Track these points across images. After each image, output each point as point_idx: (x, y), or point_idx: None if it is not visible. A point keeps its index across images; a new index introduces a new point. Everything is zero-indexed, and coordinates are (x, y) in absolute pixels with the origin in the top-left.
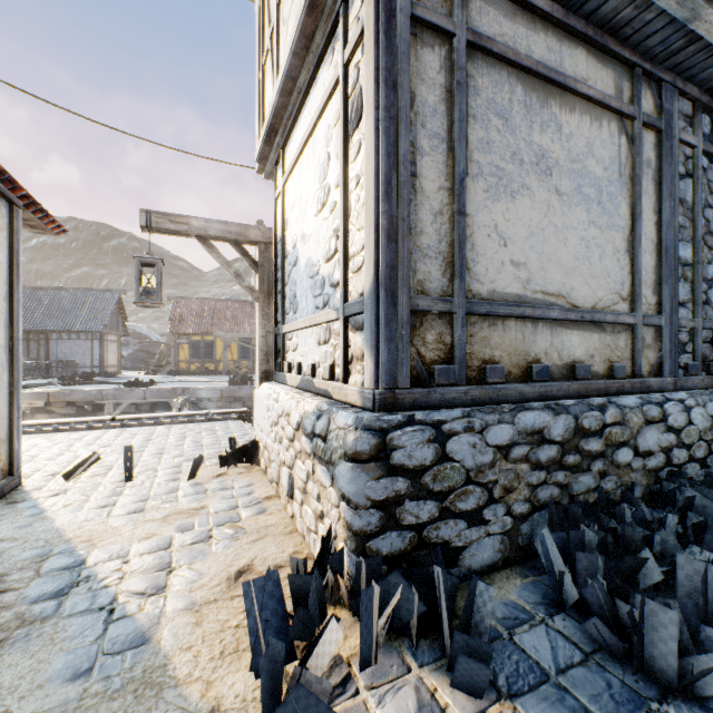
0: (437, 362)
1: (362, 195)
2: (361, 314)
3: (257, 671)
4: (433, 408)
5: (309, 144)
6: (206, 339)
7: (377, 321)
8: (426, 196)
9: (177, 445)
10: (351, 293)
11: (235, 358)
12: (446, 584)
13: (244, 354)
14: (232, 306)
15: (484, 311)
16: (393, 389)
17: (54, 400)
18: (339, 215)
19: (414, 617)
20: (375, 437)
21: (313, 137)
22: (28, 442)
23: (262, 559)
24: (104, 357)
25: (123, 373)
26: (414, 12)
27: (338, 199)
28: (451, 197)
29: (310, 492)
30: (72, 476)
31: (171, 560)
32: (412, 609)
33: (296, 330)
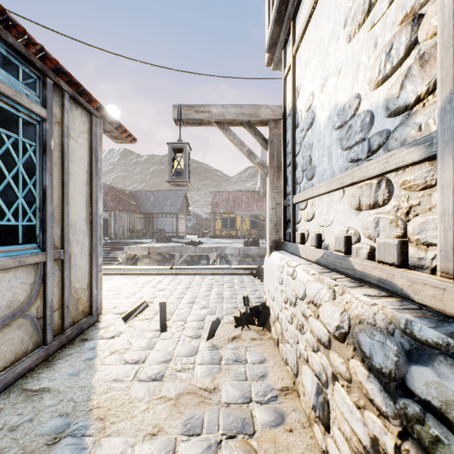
0: None
1: None
2: None
3: None
4: None
5: None
6: (230, 216)
7: None
8: None
9: (205, 295)
10: None
11: (248, 228)
12: None
13: (253, 225)
14: (246, 195)
15: None
16: None
17: (151, 251)
18: None
19: None
20: None
21: None
22: (123, 281)
23: None
24: (178, 227)
25: (187, 236)
26: None
27: None
28: None
29: None
30: (129, 318)
31: None
32: None
33: (313, 197)
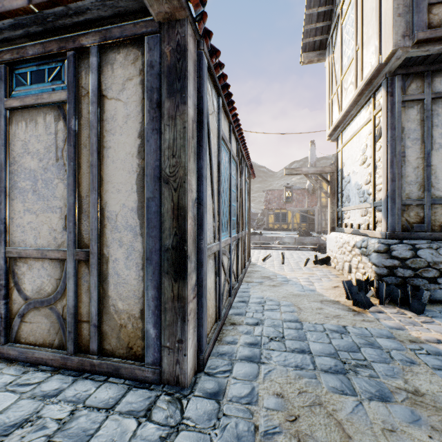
0: (415, 223)
1: (381, 164)
2: (380, 206)
3: (347, 299)
4: (413, 239)
5: (356, 136)
6: (282, 211)
7: (386, 209)
8: (409, 163)
9: (291, 257)
10: (376, 198)
11: (298, 221)
12: (411, 290)
13: (303, 220)
14: (295, 192)
15: (441, 203)
16: (394, 232)
17: None
18: (371, 168)
19: (399, 297)
20: (385, 246)
21: (358, 134)
22: None
23: (341, 286)
24: None
25: None
26: (403, 100)
27: (370, 163)
28: (423, 160)
29: (359, 267)
30: (264, 260)
31: (311, 281)
32: (398, 296)
33: (349, 210)
